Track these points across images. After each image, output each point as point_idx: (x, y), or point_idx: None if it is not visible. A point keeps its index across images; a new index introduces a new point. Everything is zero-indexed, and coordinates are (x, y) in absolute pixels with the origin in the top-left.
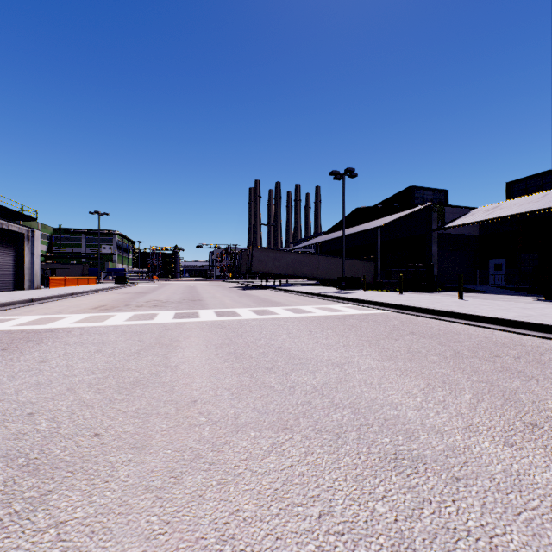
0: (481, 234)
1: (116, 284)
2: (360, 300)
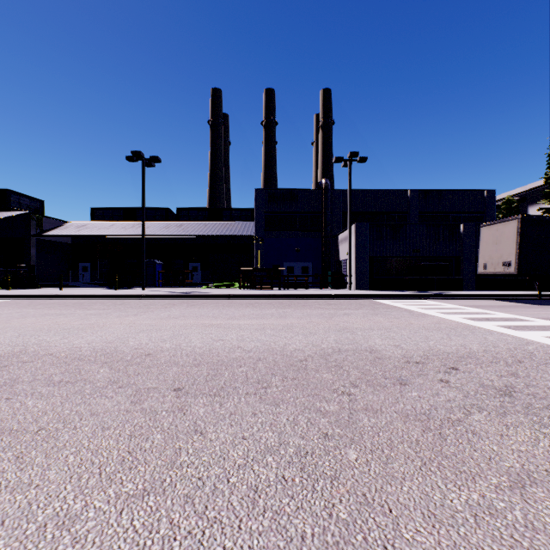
0: (74, 243)
1: None
2: None
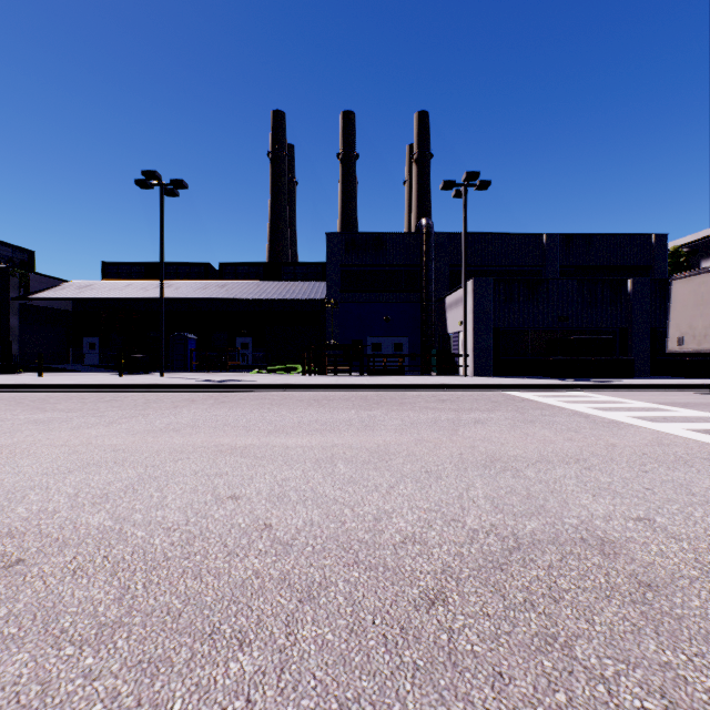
0: (76, 310)
1: None
2: None
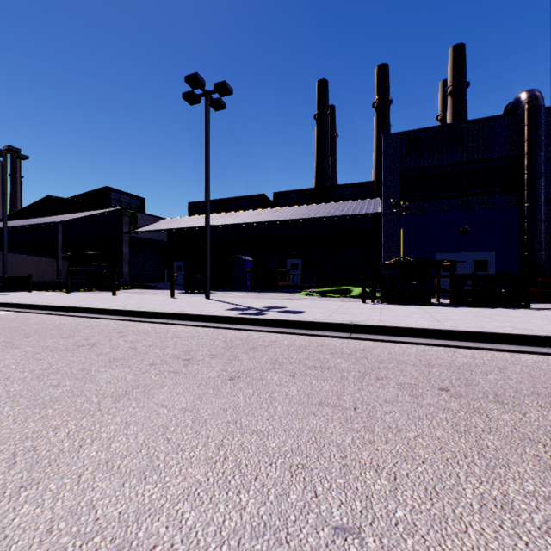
0: (169, 240)
1: None
2: None
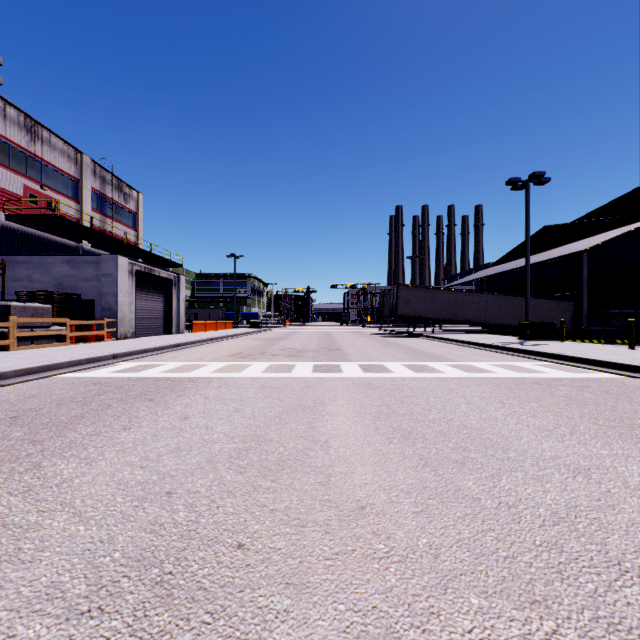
0: None
1: (251, 329)
2: (564, 356)
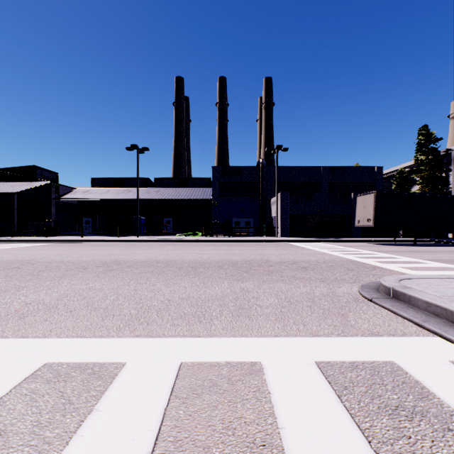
0: (79, 203)
1: None
2: (35, 240)
